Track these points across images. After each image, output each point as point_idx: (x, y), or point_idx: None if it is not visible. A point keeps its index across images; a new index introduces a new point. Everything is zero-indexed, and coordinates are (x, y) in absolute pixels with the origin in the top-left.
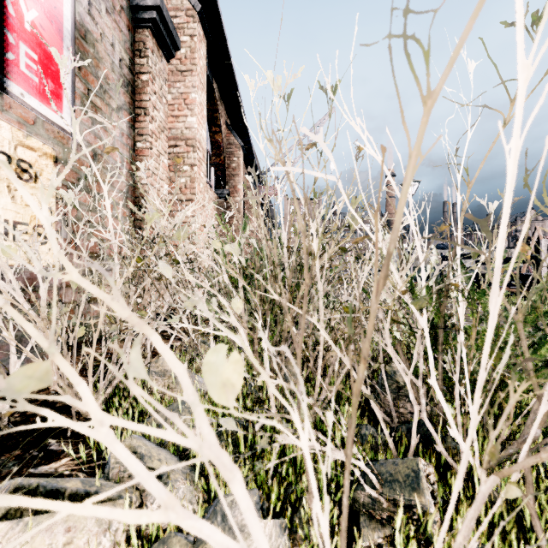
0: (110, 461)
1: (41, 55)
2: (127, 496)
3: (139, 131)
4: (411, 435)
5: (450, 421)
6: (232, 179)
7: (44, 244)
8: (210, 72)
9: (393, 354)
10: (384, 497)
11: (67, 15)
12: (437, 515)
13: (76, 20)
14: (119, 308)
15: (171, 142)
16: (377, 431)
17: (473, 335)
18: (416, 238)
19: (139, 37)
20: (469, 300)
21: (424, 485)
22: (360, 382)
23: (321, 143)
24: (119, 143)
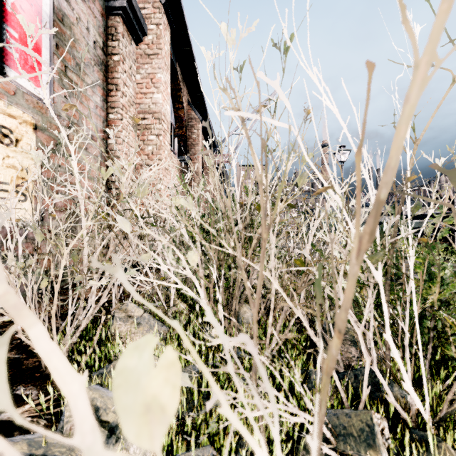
0: (65, 415)
1: (21, 33)
2: None
3: (112, 104)
4: (359, 381)
5: (404, 375)
6: (193, 148)
7: (24, 201)
8: (174, 57)
9: None
10: (339, 451)
11: (45, 0)
12: None
13: (54, 5)
14: None
15: (140, 115)
16: None
17: (436, 292)
18: (371, 192)
19: (112, 23)
20: (417, 254)
21: (379, 441)
22: (332, 359)
23: (278, 90)
24: (93, 114)
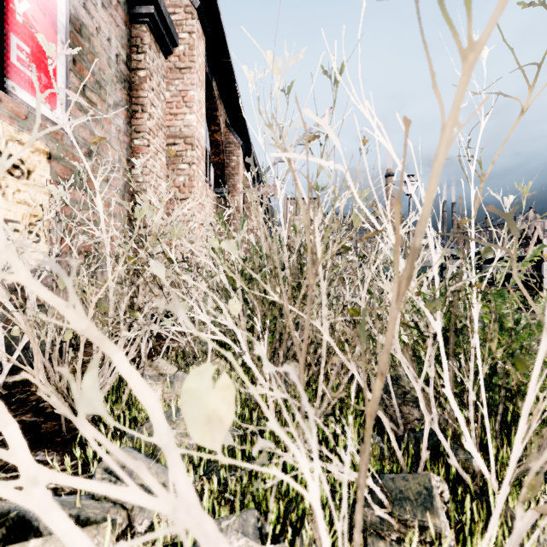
0: (96, 477)
1: (34, 48)
2: (109, 521)
3: (137, 128)
4: (420, 445)
5: (466, 434)
6: (231, 178)
7: (36, 243)
8: (209, 70)
9: (403, 361)
10: (394, 516)
11: (61, 8)
12: (453, 539)
13: (71, 14)
14: (74, 318)
15: (170, 140)
16: (383, 441)
17: (495, 341)
18: (429, 234)
19: (137, 32)
20: (483, 302)
21: (438, 504)
22: (375, 401)
23: (326, 127)
24: (116, 140)
